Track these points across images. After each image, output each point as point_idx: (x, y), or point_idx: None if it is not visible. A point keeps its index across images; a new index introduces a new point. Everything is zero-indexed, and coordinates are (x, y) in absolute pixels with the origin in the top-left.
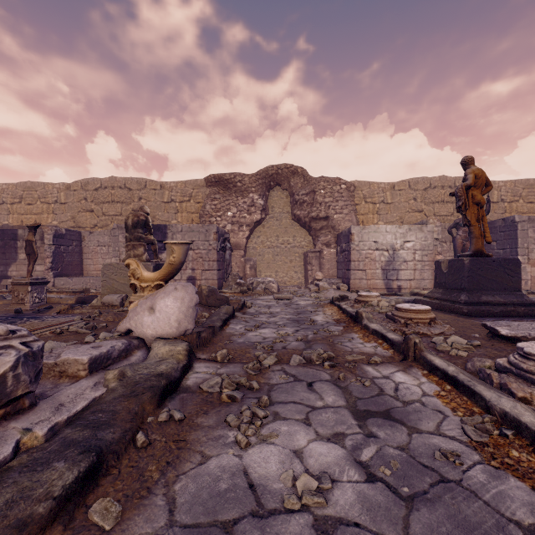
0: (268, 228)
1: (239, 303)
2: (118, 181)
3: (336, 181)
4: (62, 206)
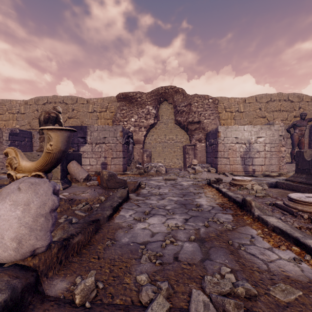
0: (159, 130)
1: (135, 185)
2: (58, 98)
3: (205, 97)
4: (22, 115)
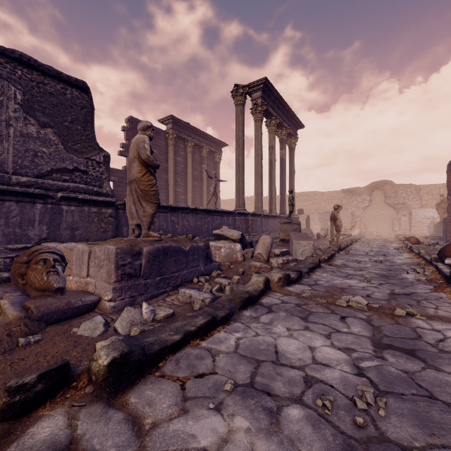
0: (372, 208)
1: (363, 235)
2: (305, 193)
3: (409, 186)
4: None
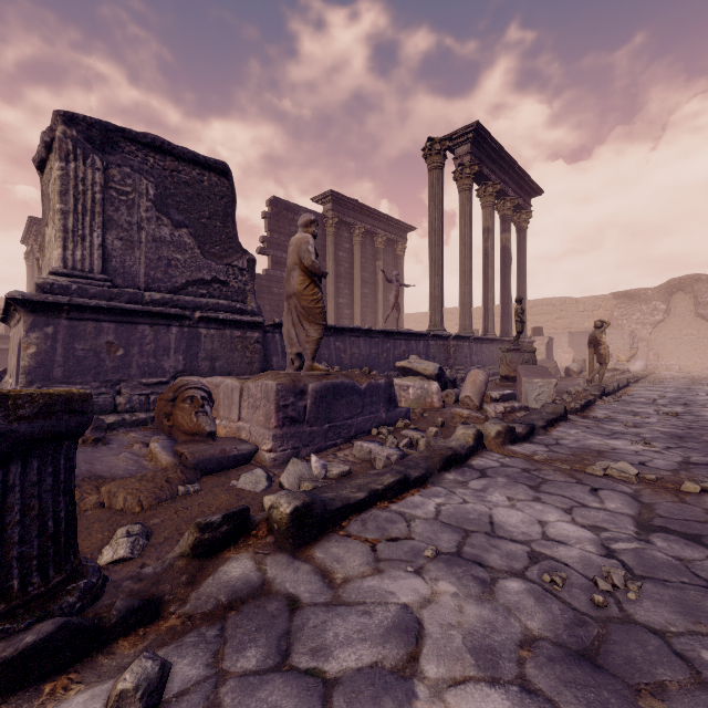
0: (670, 324)
1: (652, 371)
2: (545, 301)
3: None
4: None
